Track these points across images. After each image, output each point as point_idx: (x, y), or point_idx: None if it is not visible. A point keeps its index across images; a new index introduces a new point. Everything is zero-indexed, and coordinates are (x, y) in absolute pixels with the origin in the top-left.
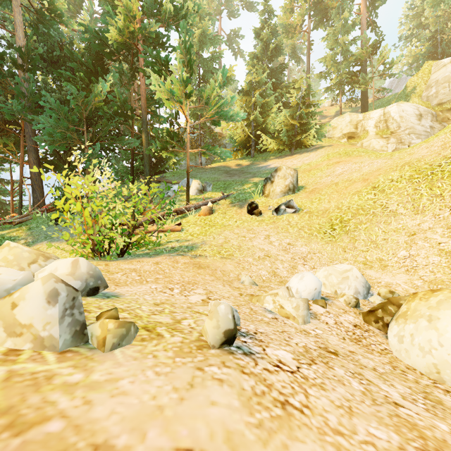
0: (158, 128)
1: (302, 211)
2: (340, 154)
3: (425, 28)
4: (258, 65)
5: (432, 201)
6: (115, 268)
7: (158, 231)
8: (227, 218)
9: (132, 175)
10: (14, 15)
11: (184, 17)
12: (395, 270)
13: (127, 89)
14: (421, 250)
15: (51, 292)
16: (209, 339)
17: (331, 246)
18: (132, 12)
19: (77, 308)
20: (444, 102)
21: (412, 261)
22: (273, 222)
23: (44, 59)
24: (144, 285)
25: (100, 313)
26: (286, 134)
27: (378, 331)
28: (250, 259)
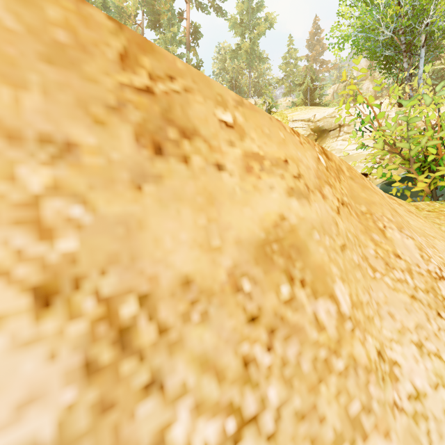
0: None
1: None
2: None
3: (227, 73)
4: None
5: None
6: None
7: None
8: None
9: None
10: None
11: None
12: None
13: None
14: None
15: None
16: None
17: None
18: None
19: None
20: None
21: None
22: None
23: None
24: None
25: None
26: None
27: None
28: None
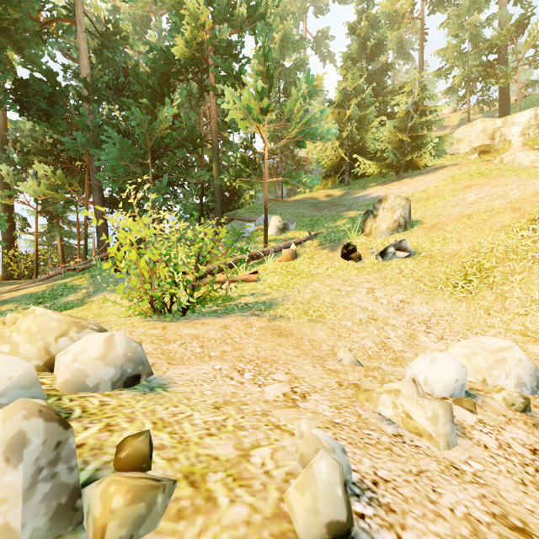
0: (231, 155)
1: (419, 255)
2: (470, 175)
3: None
4: (354, 68)
5: None
6: (173, 333)
7: (230, 281)
8: (316, 264)
9: (201, 213)
10: (79, 43)
11: (262, 18)
12: None
13: (196, 113)
14: None
15: (14, 438)
16: (298, 528)
17: (466, 305)
18: (200, 20)
19: (65, 460)
20: None
21: None
22: (378, 270)
23: (109, 88)
24: (205, 364)
25: (124, 438)
26: (392, 154)
27: None
28: (348, 323)
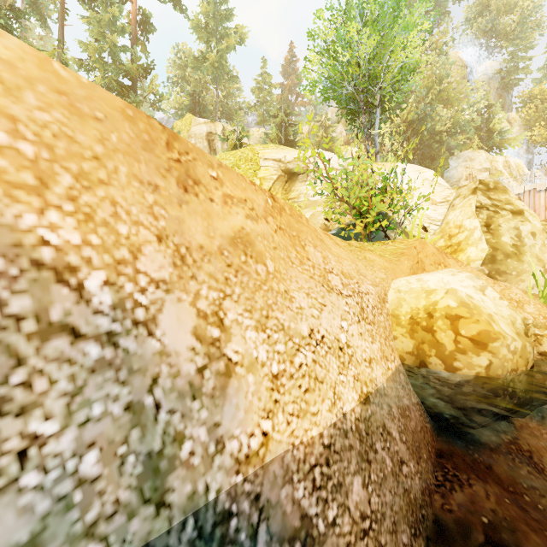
0: None
1: None
2: None
3: (188, 83)
4: None
5: None
6: None
7: None
8: None
9: None
10: None
11: None
12: None
13: None
14: None
15: None
16: None
17: None
18: None
19: None
20: None
21: None
22: None
23: None
24: None
25: None
26: None
27: None
28: None
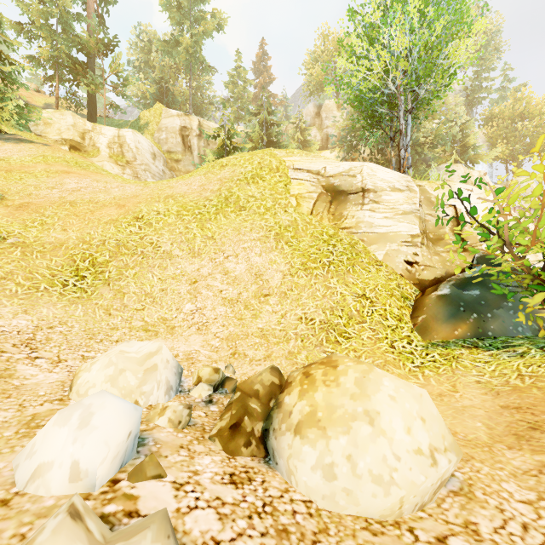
0: None
1: (4, 241)
2: (67, 162)
3: (152, 70)
4: None
5: (206, 244)
6: None
7: None
8: None
9: None
10: None
11: None
12: (186, 332)
13: None
14: (207, 301)
15: None
16: None
17: (83, 307)
18: None
19: None
20: (172, 151)
21: (202, 316)
22: None
23: None
24: None
25: None
26: None
27: (251, 460)
28: None
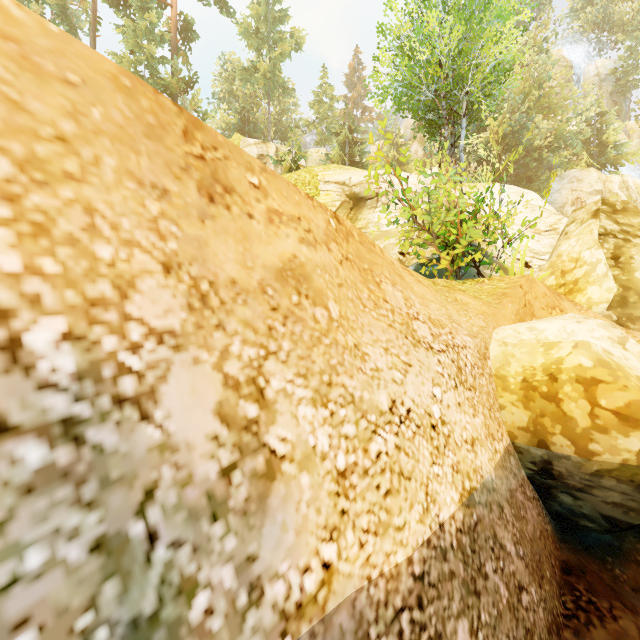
0: None
1: None
2: None
3: (236, 99)
4: None
5: None
6: None
7: None
8: None
9: None
10: None
11: None
12: None
13: None
14: None
15: None
16: None
17: None
18: None
19: None
20: None
21: None
22: None
23: None
24: None
25: None
26: None
27: None
28: None
